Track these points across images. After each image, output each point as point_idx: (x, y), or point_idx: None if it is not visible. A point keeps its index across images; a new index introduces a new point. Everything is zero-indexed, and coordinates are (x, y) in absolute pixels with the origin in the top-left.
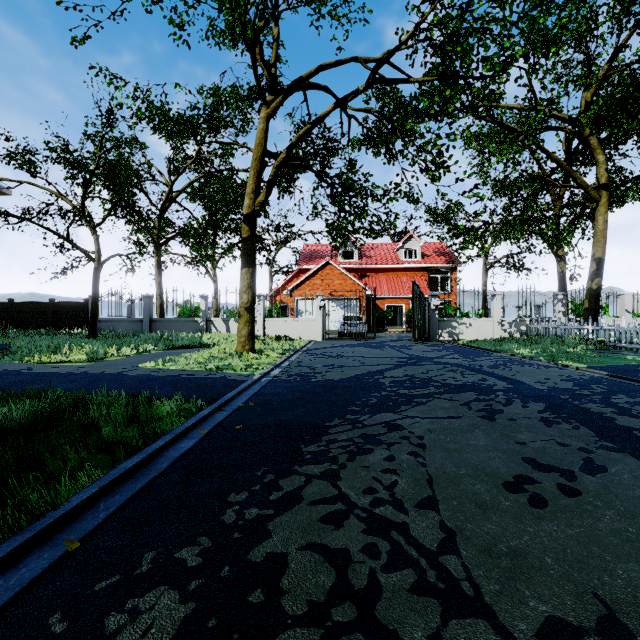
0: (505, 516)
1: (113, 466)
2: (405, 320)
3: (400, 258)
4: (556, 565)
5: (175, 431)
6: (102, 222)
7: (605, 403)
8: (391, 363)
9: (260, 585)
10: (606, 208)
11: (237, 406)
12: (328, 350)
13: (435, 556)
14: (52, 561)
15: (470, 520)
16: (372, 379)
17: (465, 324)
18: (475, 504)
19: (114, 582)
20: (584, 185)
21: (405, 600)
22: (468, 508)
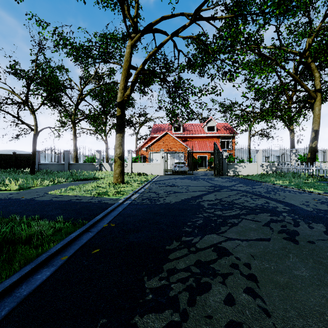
0: None
1: None
2: (208, 164)
3: (205, 131)
4: None
5: (38, 259)
6: (38, 108)
7: None
8: (205, 190)
9: None
10: (320, 102)
11: (102, 227)
12: (167, 181)
13: None
14: None
15: None
16: (195, 202)
17: (242, 166)
18: None
19: None
20: (308, 89)
21: None
22: None
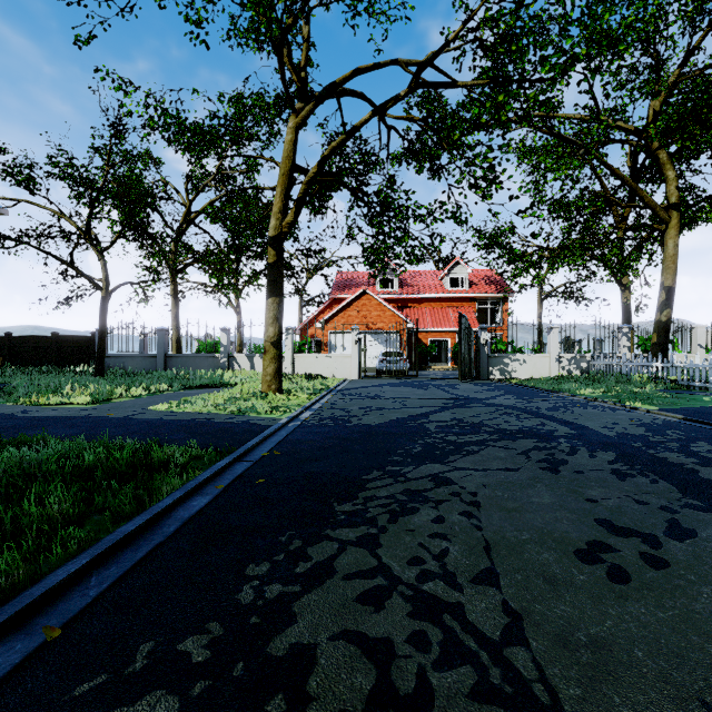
0: (581, 594)
1: (111, 530)
2: (451, 356)
3: (445, 287)
4: (649, 660)
5: (187, 486)
6: (110, 246)
7: (684, 452)
8: (436, 405)
9: (281, 689)
10: (677, 230)
11: (260, 455)
12: (365, 390)
13: (498, 648)
14: (25, 655)
15: (538, 599)
16: (415, 424)
17: (518, 361)
18: (543, 578)
19: (99, 684)
20: (652, 205)
21: (464, 710)
22: (535, 584)
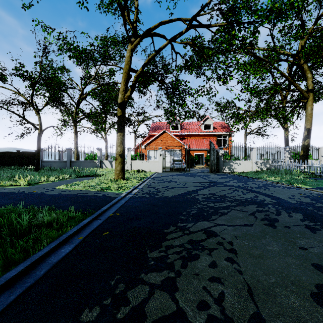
0: None
1: (0, 274)
2: (204, 161)
3: (202, 129)
4: None
5: (60, 238)
6: (42, 108)
7: None
8: (200, 185)
9: None
10: (312, 102)
11: (108, 216)
12: (165, 178)
13: None
14: None
15: None
16: (191, 196)
17: (237, 163)
18: None
19: None
20: (300, 90)
21: None
22: None
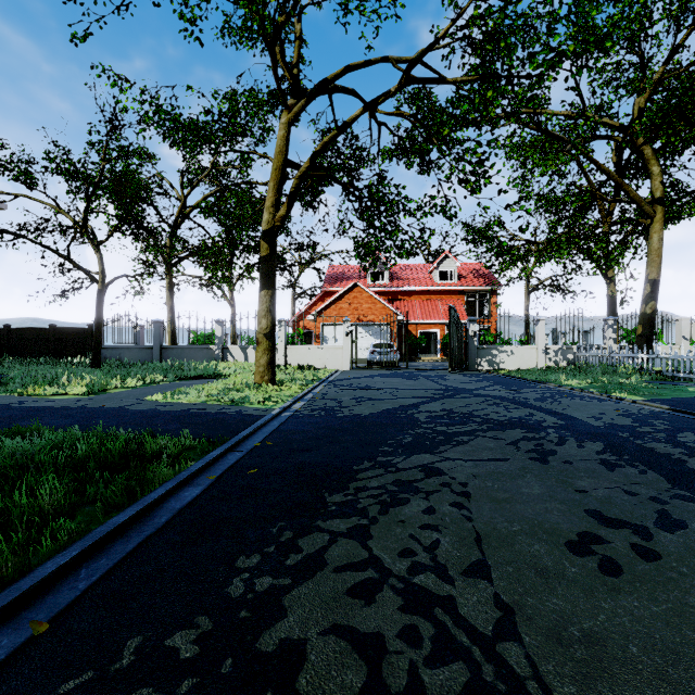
0: (573, 587)
1: (102, 521)
2: (440, 348)
3: (435, 280)
4: (644, 657)
5: (179, 477)
6: (106, 239)
7: (671, 442)
8: (426, 395)
9: (270, 686)
10: (661, 225)
11: (252, 446)
12: (356, 381)
13: (491, 643)
14: (11, 650)
15: (530, 593)
16: (405, 414)
17: (506, 352)
18: (535, 571)
19: (85, 682)
20: (637, 199)
21: None
22: (527, 576)
